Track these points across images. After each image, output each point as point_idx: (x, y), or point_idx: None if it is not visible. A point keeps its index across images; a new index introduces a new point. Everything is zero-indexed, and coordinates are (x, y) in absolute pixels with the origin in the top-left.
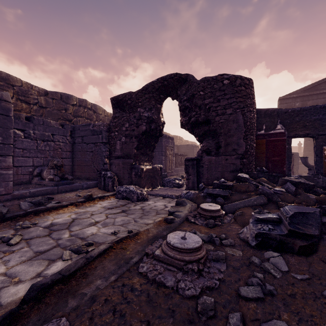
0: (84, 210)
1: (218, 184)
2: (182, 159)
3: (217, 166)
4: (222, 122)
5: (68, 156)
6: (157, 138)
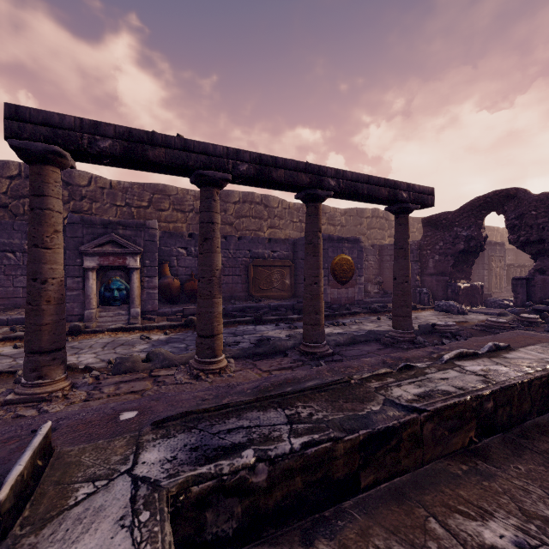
0: (416, 314)
1: (548, 302)
2: (523, 272)
3: None
4: None
5: (376, 273)
6: (476, 253)
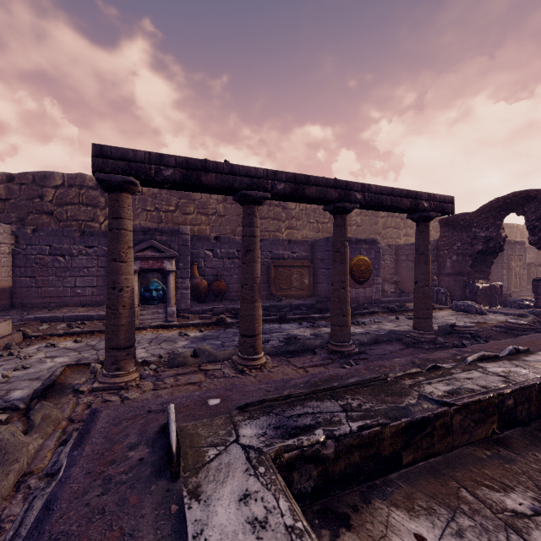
0: (434, 314)
1: None
2: None
3: None
4: None
5: (392, 272)
6: (495, 253)
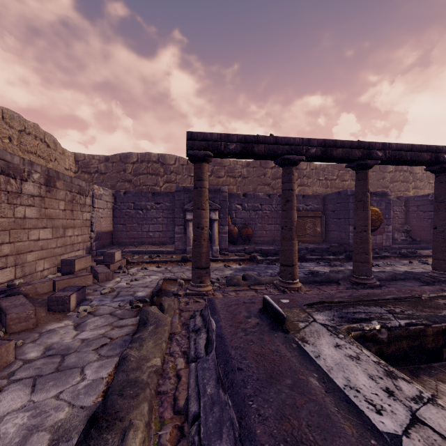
0: None
1: None
2: None
3: None
4: None
5: (402, 222)
6: None
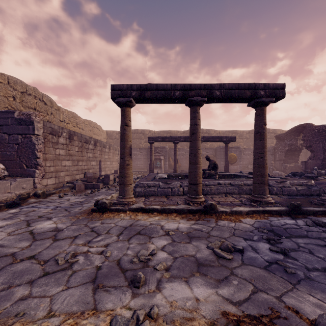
0: None
1: (305, 170)
2: None
3: (312, 164)
4: (315, 147)
5: None
6: (299, 151)
